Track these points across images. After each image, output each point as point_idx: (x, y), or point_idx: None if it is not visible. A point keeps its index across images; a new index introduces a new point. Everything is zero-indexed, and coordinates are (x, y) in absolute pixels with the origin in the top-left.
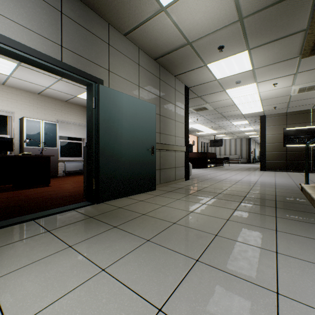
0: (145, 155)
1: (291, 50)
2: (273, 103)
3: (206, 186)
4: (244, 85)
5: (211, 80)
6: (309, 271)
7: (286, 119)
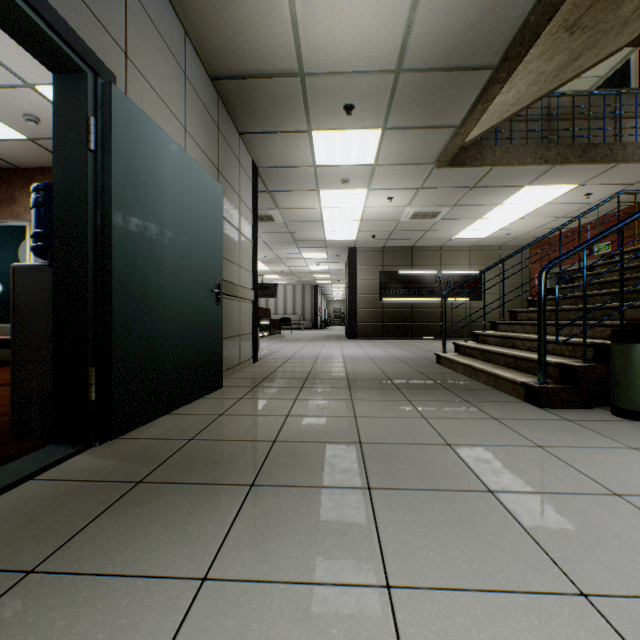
0: (206, 303)
1: (431, 151)
2: (374, 229)
3: (309, 370)
4: (351, 188)
5: (306, 164)
6: (593, 457)
7: (383, 258)
